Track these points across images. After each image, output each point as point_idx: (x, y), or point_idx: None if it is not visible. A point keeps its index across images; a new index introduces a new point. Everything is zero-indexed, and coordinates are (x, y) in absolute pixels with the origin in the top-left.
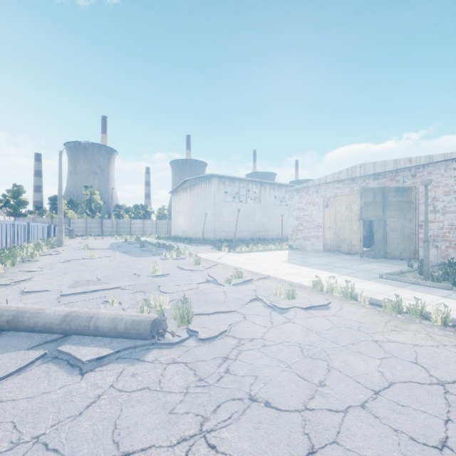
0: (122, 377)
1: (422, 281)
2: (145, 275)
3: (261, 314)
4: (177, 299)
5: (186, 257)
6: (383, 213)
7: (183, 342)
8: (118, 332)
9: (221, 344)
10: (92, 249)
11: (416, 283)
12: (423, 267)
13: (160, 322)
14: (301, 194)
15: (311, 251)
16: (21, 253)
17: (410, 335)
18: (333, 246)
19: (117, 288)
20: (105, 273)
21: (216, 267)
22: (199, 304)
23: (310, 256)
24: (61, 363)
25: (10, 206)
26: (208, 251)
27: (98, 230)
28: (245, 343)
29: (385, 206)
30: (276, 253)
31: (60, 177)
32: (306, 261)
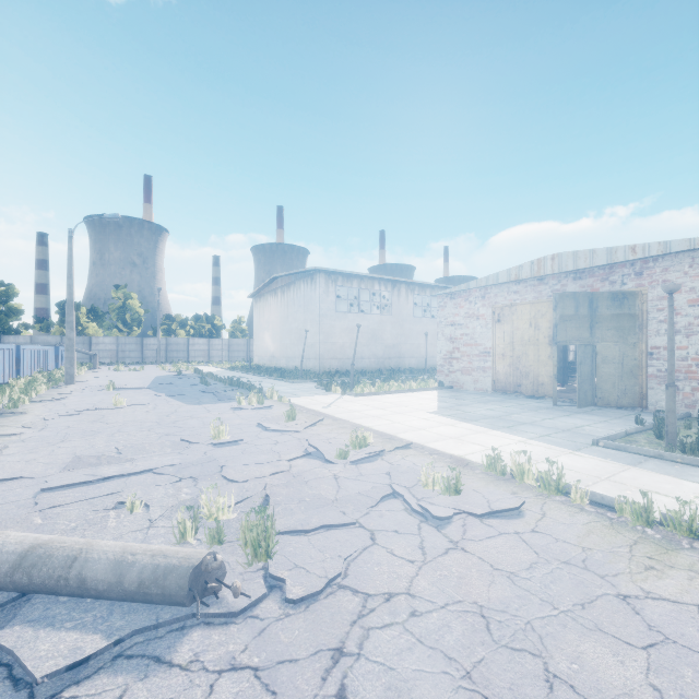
0: None
1: (667, 454)
2: (202, 441)
3: (403, 530)
4: (250, 498)
5: (273, 405)
6: (591, 333)
7: (255, 606)
8: (125, 591)
9: (329, 611)
10: (122, 388)
11: (657, 456)
12: (666, 428)
13: (210, 569)
14: (458, 301)
15: (473, 393)
16: None
17: (683, 579)
18: (508, 384)
19: (148, 471)
20: (134, 439)
21: (323, 424)
22: (290, 507)
23: (473, 402)
24: None
25: None
26: (310, 392)
27: (137, 355)
28: (376, 606)
29: (594, 323)
30: (418, 396)
31: (69, 272)
32: (467, 411)
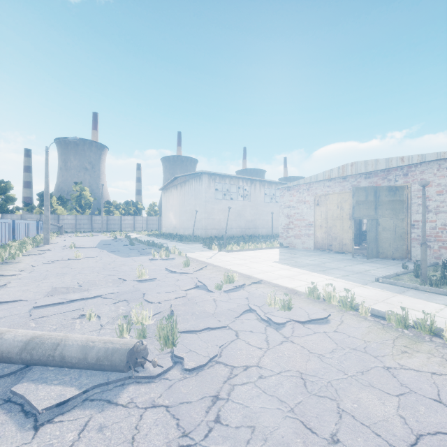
0: (86, 433)
1: (421, 286)
2: (131, 279)
3: (256, 330)
4: (162, 312)
5: (175, 257)
6: (375, 212)
7: (166, 373)
8: (88, 363)
9: (210, 375)
10: (80, 247)
11: (415, 288)
12: (421, 270)
13: (139, 350)
14: (292, 192)
15: (301, 250)
16: (2, 253)
17: (424, 358)
18: (324, 244)
19: (99, 296)
20: (88, 278)
21: (207, 269)
22: (186, 318)
23: (301, 256)
24: (13, 409)
25: None
26: (198, 249)
27: (88, 226)
28: (238, 373)
29: (378, 206)
30: (267, 252)
31: (46, 174)
32: (298, 261)
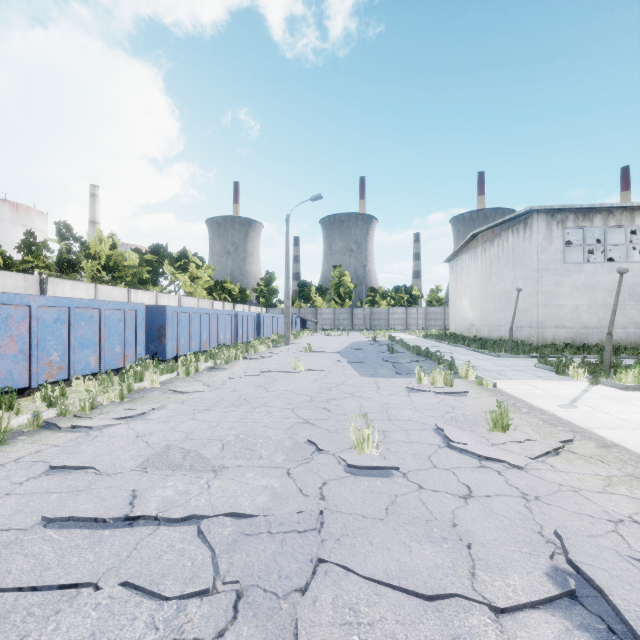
0: None
1: None
2: (335, 450)
3: None
4: None
5: (467, 391)
6: None
7: None
8: None
9: None
10: (316, 351)
11: None
12: None
13: None
14: None
15: None
16: (221, 354)
17: None
18: None
19: (198, 518)
20: (264, 421)
21: (576, 455)
22: None
23: None
24: None
25: (263, 296)
26: (526, 372)
27: (348, 323)
28: None
29: None
30: None
31: (286, 251)
32: None
